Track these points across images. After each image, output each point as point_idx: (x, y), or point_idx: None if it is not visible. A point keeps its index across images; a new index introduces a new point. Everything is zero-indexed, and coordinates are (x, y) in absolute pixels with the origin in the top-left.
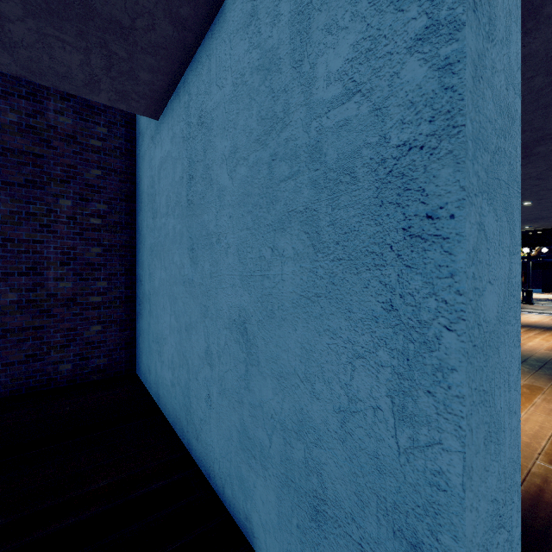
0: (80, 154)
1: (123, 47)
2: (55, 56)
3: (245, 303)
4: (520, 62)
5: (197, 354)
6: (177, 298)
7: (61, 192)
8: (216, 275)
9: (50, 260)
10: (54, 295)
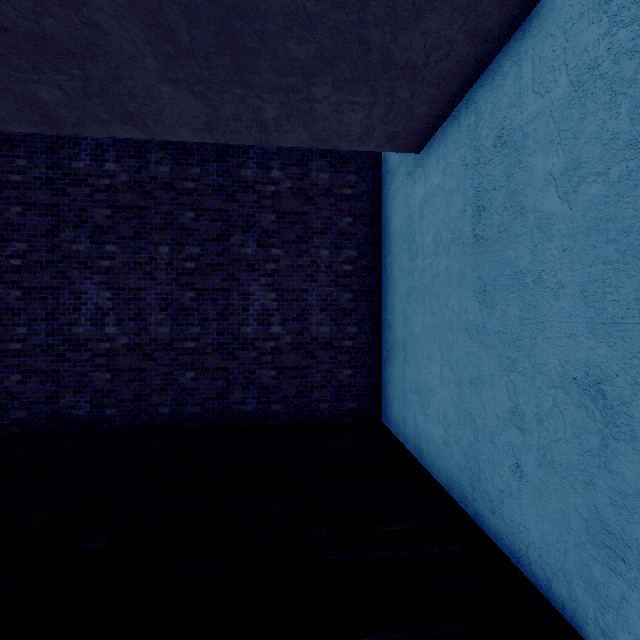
0: (335, 205)
1: (408, 88)
2: (343, 120)
3: (599, 358)
4: None
5: (494, 413)
6: (453, 347)
7: (321, 244)
8: (534, 322)
9: (313, 306)
10: (316, 338)
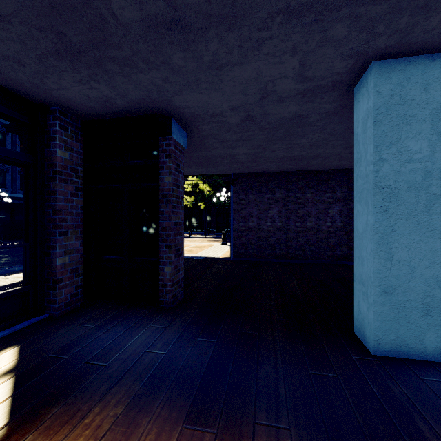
0: None
1: None
2: None
3: None
4: (372, 153)
5: None
6: None
7: None
8: None
9: None
10: None
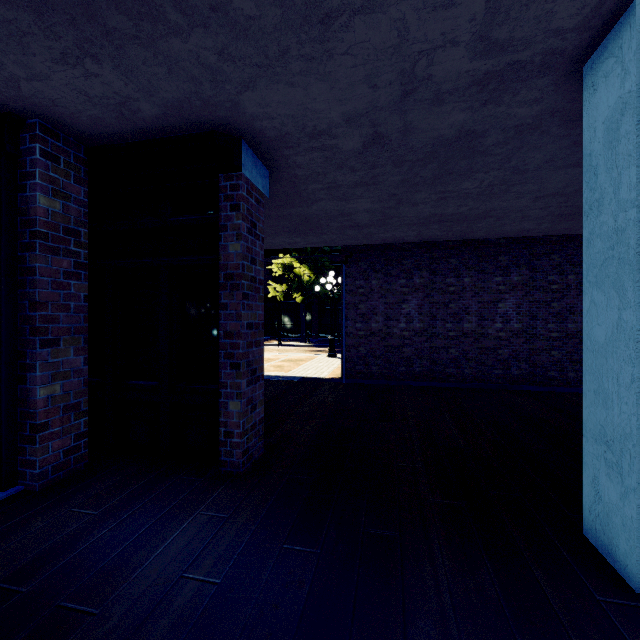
0: None
1: None
2: None
3: None
4: (634, 183)
5: None
6: None
7: None
8: None
9: None
10: None
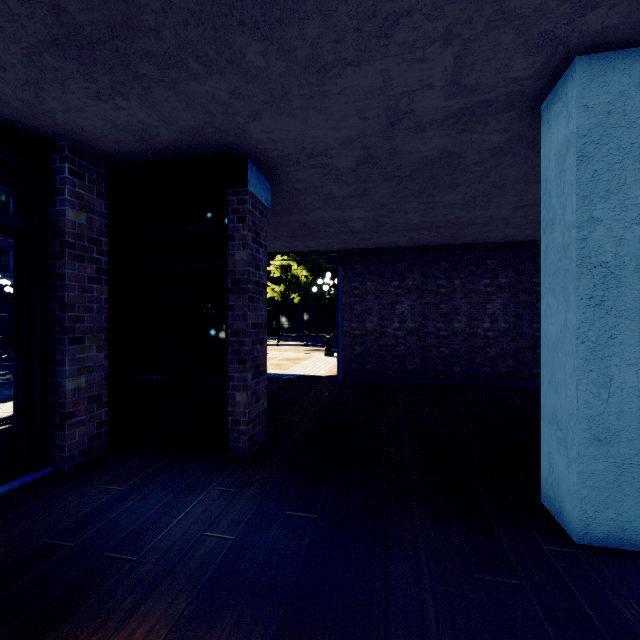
0: None
1: None
2: None
3: None
4: (575, 208)
5: None
6: None
7: None
8: None
9: None
10: None
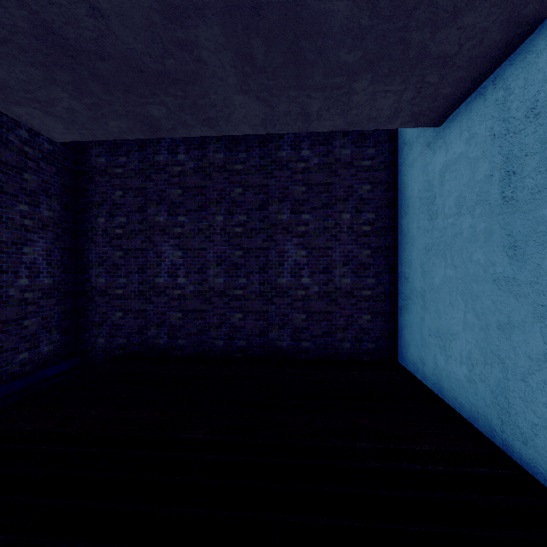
0: (355, 176)
1: (438, 73)
2: (374, 106)
3: None
4: None
5: (525, 354)
6: (479, 296)
7: (343, 209)
8: None
9: (336, 261)
10: (339, 288)
